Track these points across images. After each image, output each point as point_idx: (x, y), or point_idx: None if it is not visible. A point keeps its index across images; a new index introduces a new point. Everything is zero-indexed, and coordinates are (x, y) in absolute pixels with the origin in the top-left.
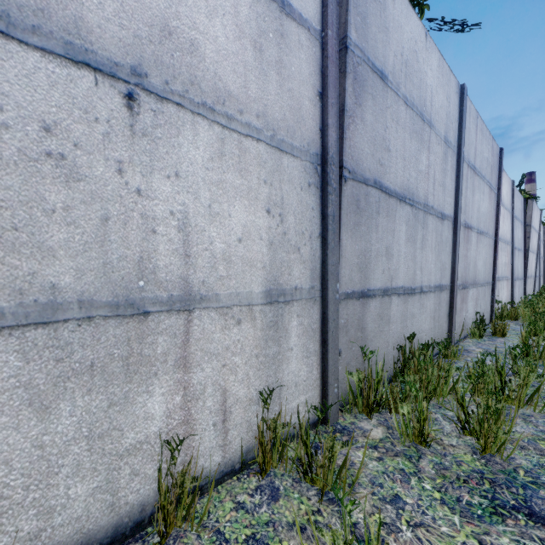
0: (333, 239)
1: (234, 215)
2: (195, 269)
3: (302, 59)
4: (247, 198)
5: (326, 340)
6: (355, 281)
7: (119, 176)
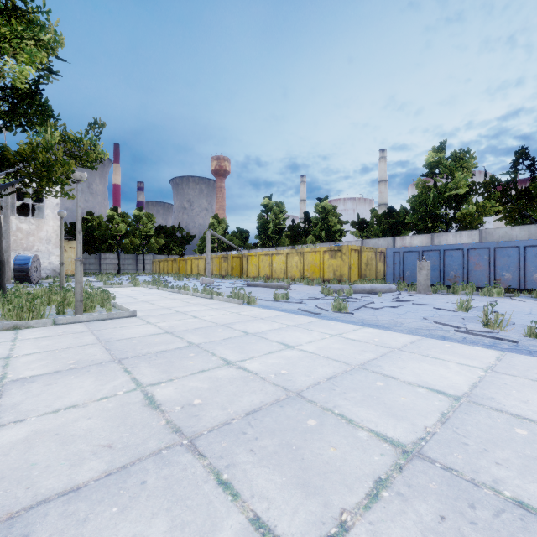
0: None
1: None
2: None
3: None
4: None
5: None
6: None
7: None
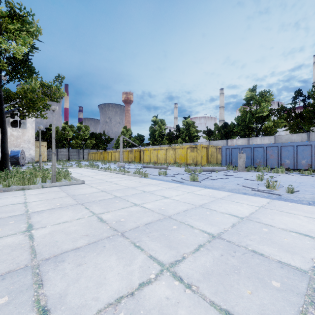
0: None
1: None
2: None
3: None
4: None
5: None
6: None
7: None
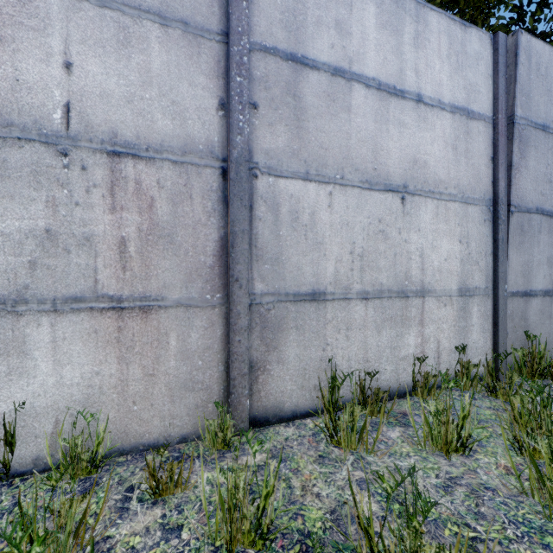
0: (502, 255)
1: (443, 246)
2: (426, 276)
3: (480, 141)
4: (449, 236)
5: (497, 323)
6: (519, 284)
7: (399, 235)
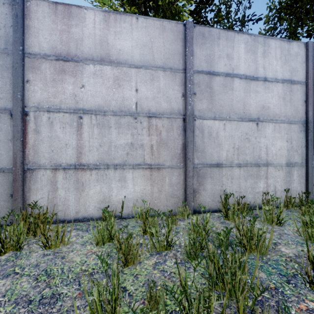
0: (310, 147)
1: (277, 143)
2: (268, 157)
3: (298, 94)
4: (281, 139)
5: (307, 179)
6: None
7: (255, 139)
